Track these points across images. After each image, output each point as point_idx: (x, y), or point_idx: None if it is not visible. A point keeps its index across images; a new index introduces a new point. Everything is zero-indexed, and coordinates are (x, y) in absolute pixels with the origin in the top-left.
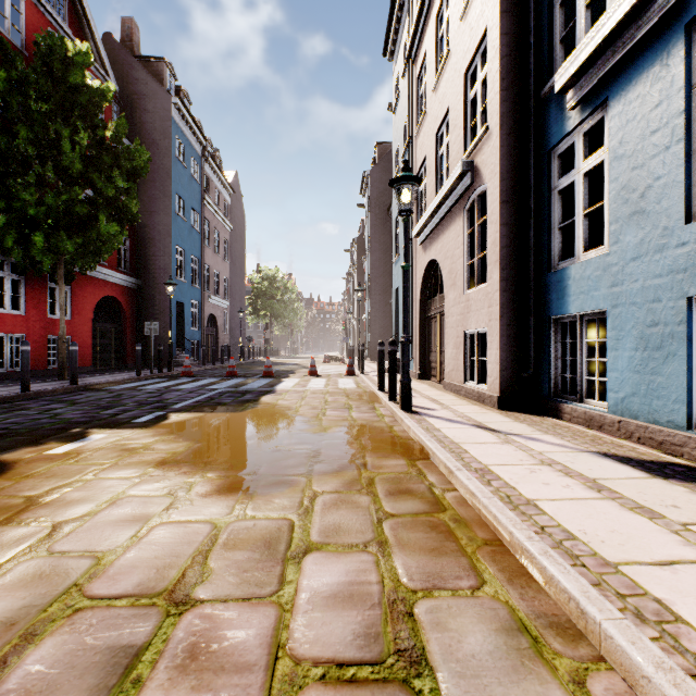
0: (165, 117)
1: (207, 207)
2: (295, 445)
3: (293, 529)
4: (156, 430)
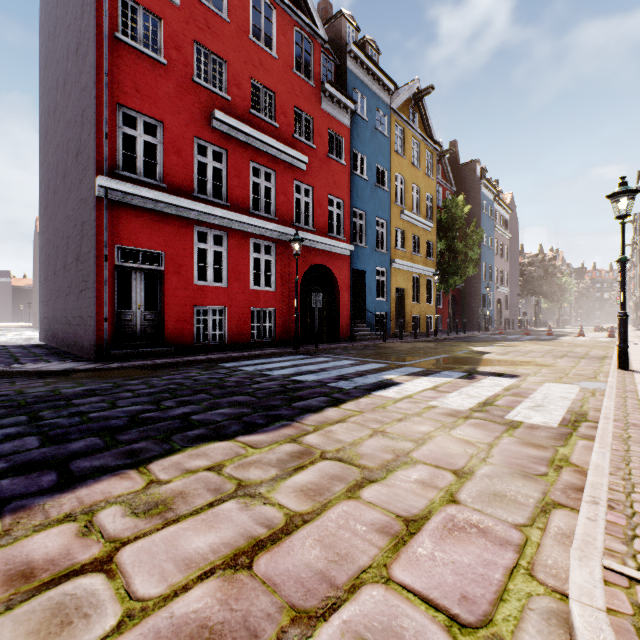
0: (477, 193)
1: (496, 231)
2: (572, 345)
3: (573, 348)
4: (524, 342)
